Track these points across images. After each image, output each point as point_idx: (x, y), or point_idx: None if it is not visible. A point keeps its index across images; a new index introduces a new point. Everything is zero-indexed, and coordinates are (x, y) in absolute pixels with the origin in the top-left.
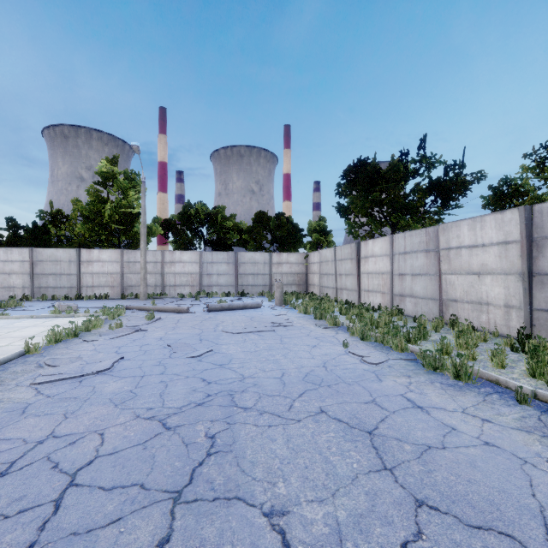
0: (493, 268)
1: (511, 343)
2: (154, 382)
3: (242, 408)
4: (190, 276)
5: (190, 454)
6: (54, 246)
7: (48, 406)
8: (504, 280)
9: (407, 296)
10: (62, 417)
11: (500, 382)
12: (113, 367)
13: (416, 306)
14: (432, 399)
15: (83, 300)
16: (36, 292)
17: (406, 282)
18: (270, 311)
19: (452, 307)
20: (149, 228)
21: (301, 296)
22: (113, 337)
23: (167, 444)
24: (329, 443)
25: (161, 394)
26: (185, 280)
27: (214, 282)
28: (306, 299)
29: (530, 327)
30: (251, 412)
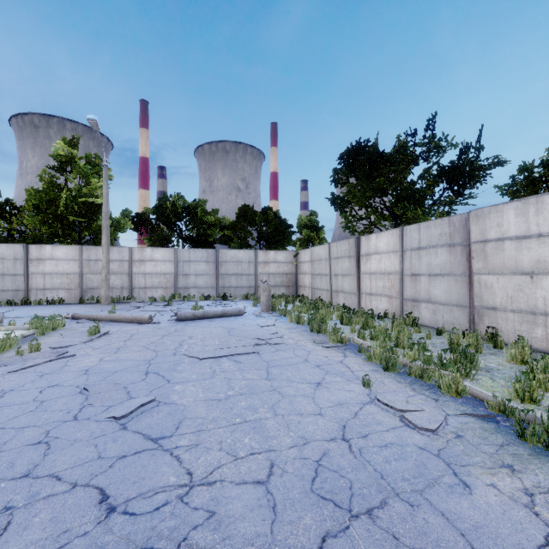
0: None
1: None
2: None
3: None
4: (163, 277)
5: None
6: (3, 241)
7: None
8: None
9: (422, 301)
10: None
11: None
12: None
13: (435, 314)
14: None
15: (30, 306)
16: None
17: (421, 284)
18: (254, 319)
19: (489, 317)
20: (116, 221)
21: (291, 300)
22: (11, 371)
23: None
24: None
25: None
26: (157, 281)
27: (191, 284)
28: (296, 302)
29: None
30: None
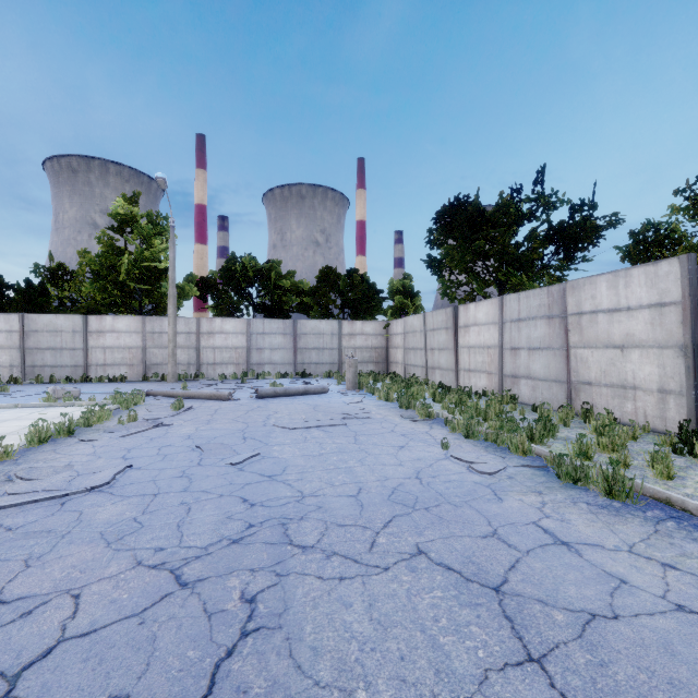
0: (643, 339)
1: (672, 442)
2: (171, 504)
3: (300, 546)
4: (234, 352)
5: (214, 633)
6: (54, 311)
7: (4, 546)
8: (658, 355)
9: (522, 378)
10: (22, 565)
11: (673, 501)
12: (115, 481)
13: (535, 391)
14: (581, 530)
15: (91, 384)
16: (28, 372)
17: (520, 358)
18: (339, 397)
19: (584, 392)
20: (180, 288)
21: (381, 378)
22: (122, 435)
23: (178, 615)
24: (435, 611)
25: (179, 524)
26: (228, 356)
27: (266, 360)
28: (386, 381)
29: (695, 420)
30: (313, 554)
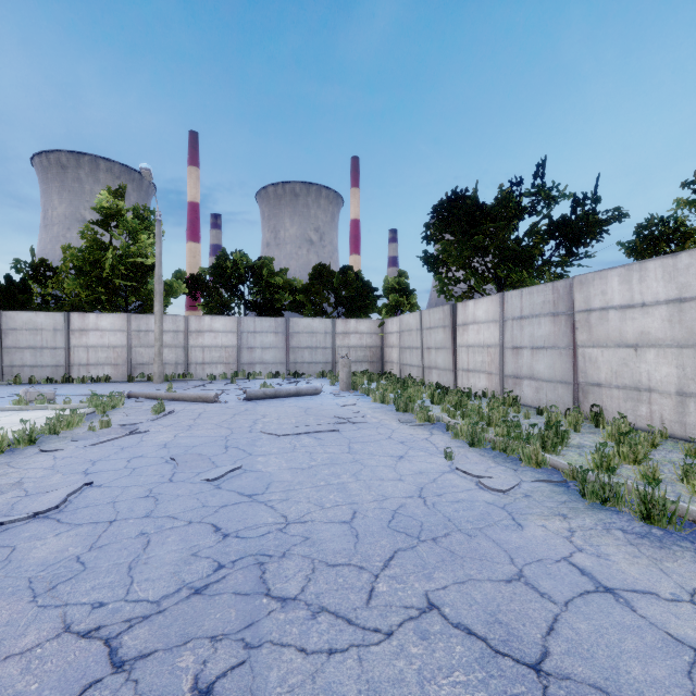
0: (659, 338)
1: None
2: (127, 535)
3: (279, 599)
4: (224, 351)
5: None
6: (37, 309)
7: None
8: (677, 355)
9: (524, 378)
10: None
11: None
12: (67, 503)
13: (538, 393)
14: (624, 569)
15: (73, 384)
16: (6, 373)
17: (523, 358)
18: (332, 399)
19: (593, 395)
20: (168, 285)
21: (375, 378)
22: (90, 444)
23: None
24: None
25: (131, 565)
26: (217, 356)
27: (257, 359)
28: (381, 381)
29: None
30: (294, 610)
